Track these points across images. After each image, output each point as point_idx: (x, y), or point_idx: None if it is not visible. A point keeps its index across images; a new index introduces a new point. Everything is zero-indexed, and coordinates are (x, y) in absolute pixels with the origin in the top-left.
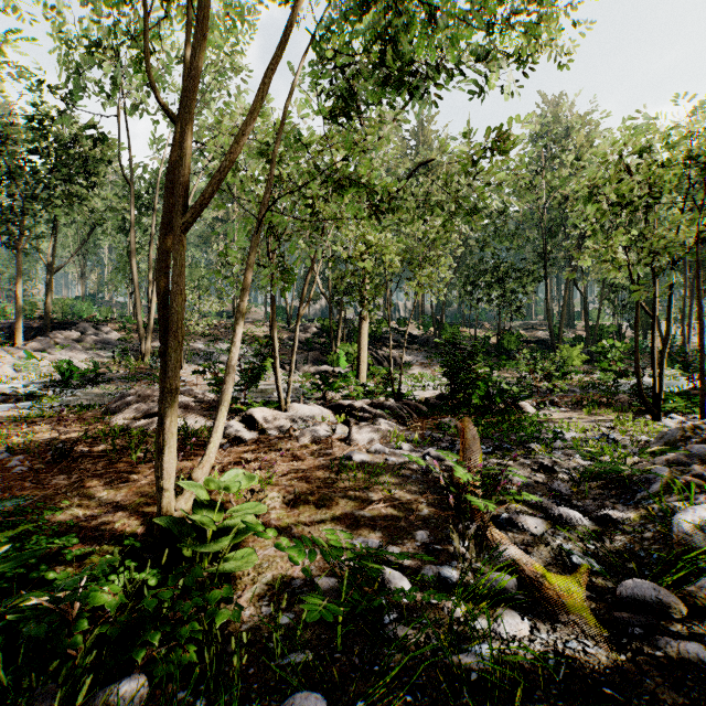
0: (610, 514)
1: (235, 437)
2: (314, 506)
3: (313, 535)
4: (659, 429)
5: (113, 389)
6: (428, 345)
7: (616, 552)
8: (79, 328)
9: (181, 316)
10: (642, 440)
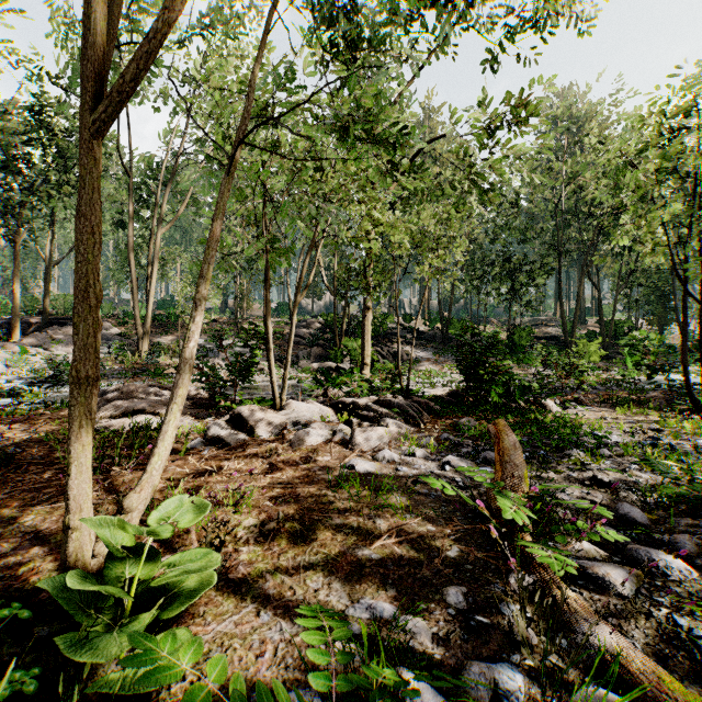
0: None
1: (218, 440)
2: (302, 541)
3: (296, 593)
4: None
5: (104, 386)
6: (435, 341)
7: None
8: None
9: (92, 266)
10: None
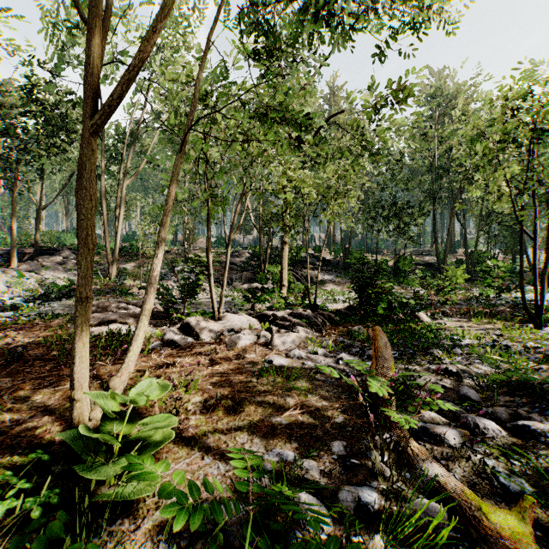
0: (528, 425)
1: (172, 342)
2: (233, 412)
3: (229, 445)
4: (543, 337)
5: None
6: (338, 267)
7: (544, 470)
8: (62, 253)
9: (90, 222)
10: (531, 346)
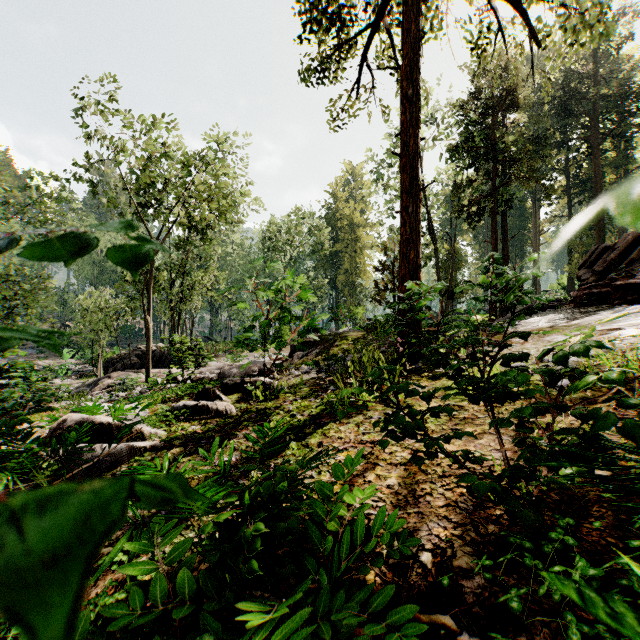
0: None
1: None
2: None
3: None
4: None
5: None
6: None
7: None
8: None
9: None
10: None
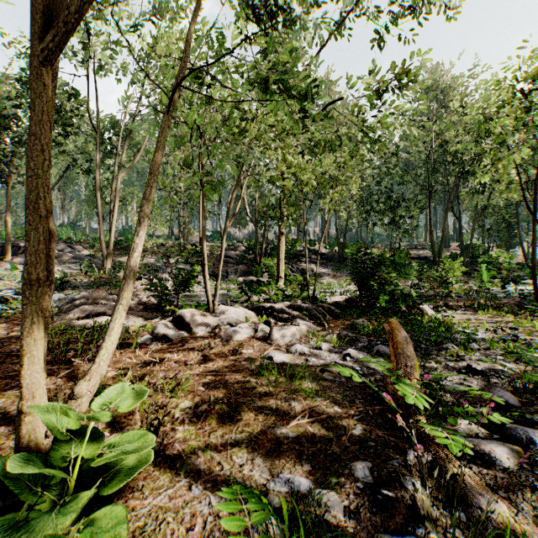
0: None
1: (163, 336)
2: (229, 421)
3: (224, 468)
4: None
5: (75, 294)
6: (333, 261)
7: None
8: (57, 246)
9: (42, 180)
10: None
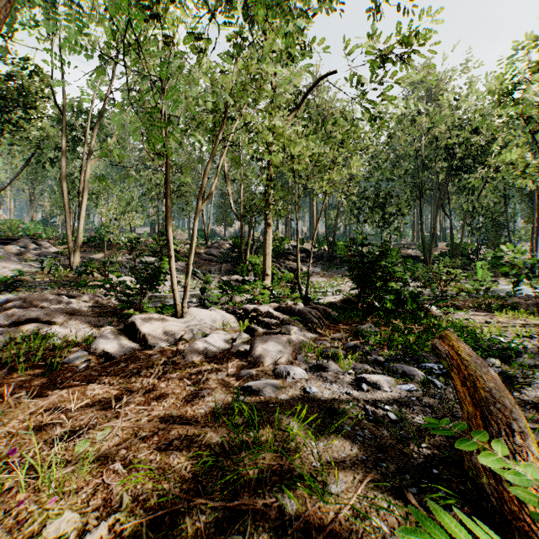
0: None
1: (103, 352)
2: None
3: None
4: None
5: None
6: (323, 259)
7: None
8: (21, 243)
9: None
10: None
